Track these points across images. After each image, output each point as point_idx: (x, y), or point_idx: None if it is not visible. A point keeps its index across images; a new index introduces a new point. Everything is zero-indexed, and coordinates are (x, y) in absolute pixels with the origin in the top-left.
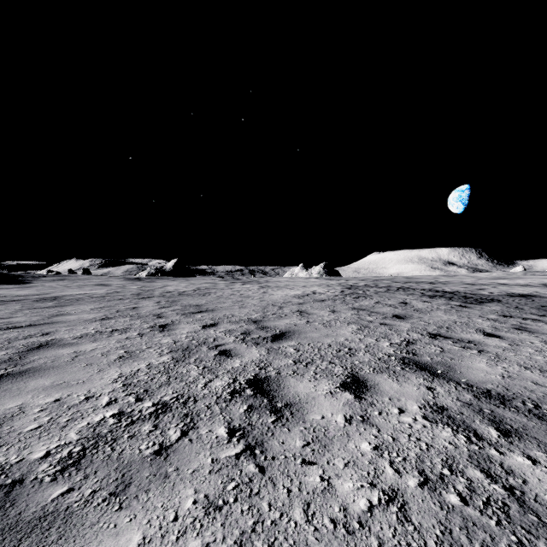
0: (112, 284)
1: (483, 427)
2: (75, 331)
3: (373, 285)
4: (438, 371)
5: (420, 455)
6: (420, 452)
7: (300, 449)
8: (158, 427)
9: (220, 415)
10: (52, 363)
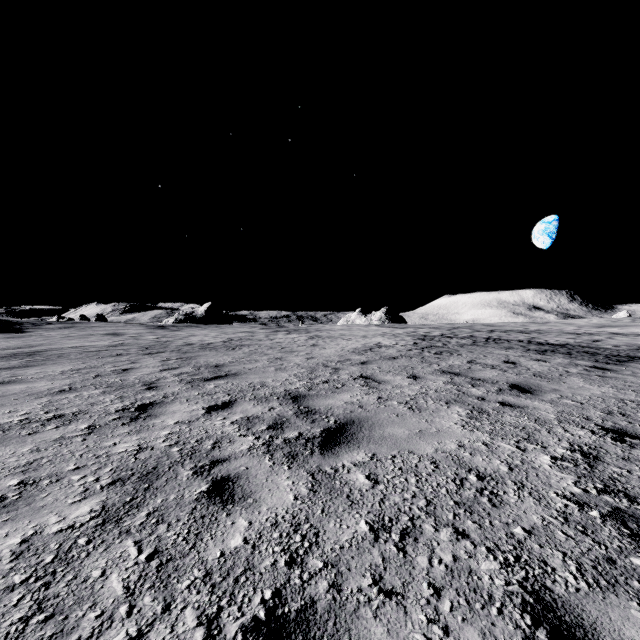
0: (127, 333)
1: None
2: None
3: (450, 334)
4: None
5: None
6: None
7: None
8: None
9: None
10: None
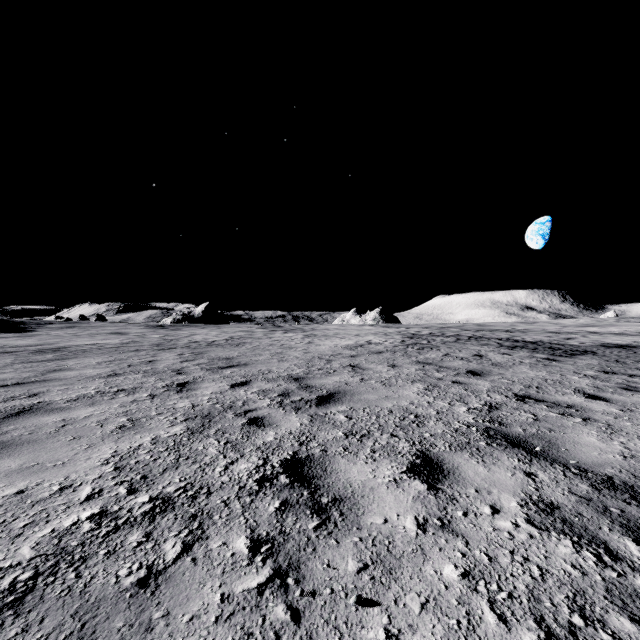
0: (130, 332)
1: (616, 538)
2: (71, 391)
3: (438, 333)
4: (537, 448)
5: (533, 589)
6: (533, 582)
7: (353, 577)
8: (151, 537)
9: (240, 517)
10: (29, 436)
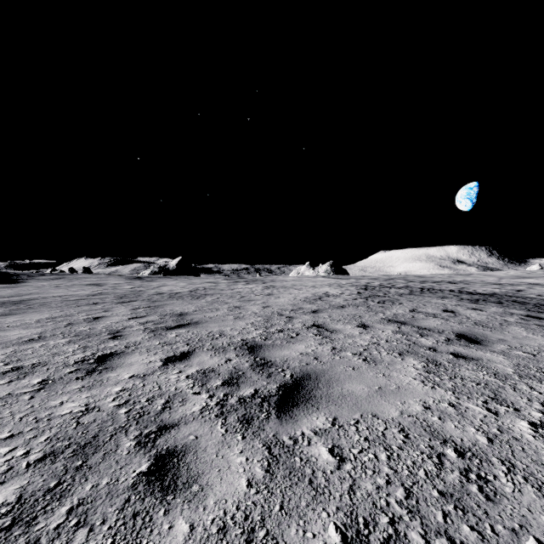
0: (108, 283)
1: None
2: None
3: (388, 284)
4: None
5: None
6: None
7: None
8: None
9: None
10: None
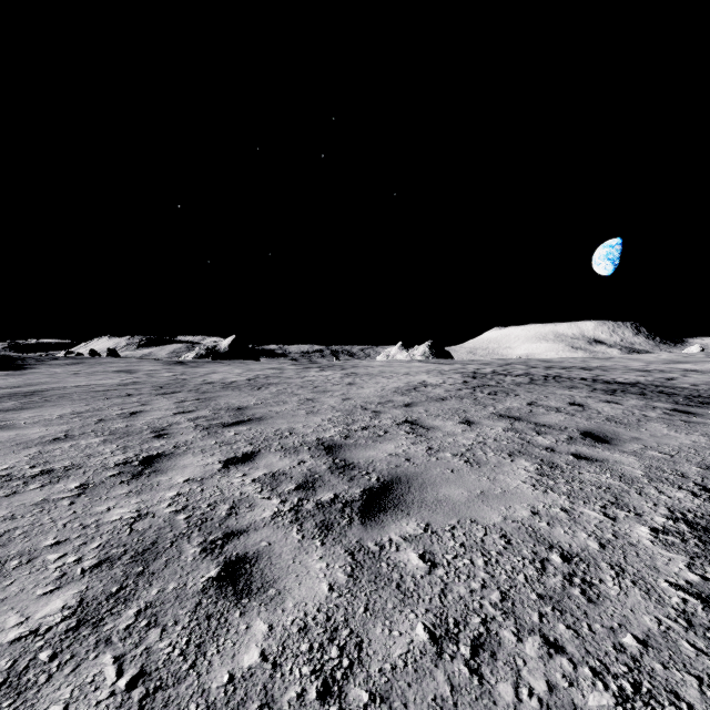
0: (141, 370)
1: None
2: None
3: (504, 371)
4: None
5: None
6: None
7: None
8: None
9: None
10: None
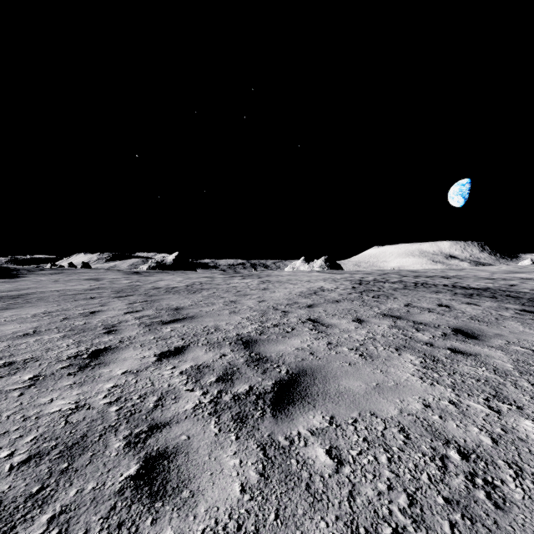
0: (106, 278)
1: None
2: None
3: (382, 279)
4: None
5: None
6: None
7: None
8: None
9: None
10: None
